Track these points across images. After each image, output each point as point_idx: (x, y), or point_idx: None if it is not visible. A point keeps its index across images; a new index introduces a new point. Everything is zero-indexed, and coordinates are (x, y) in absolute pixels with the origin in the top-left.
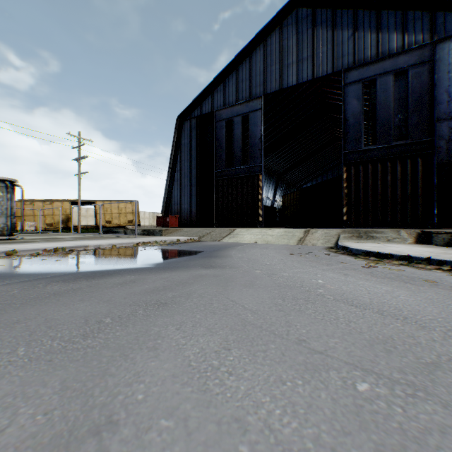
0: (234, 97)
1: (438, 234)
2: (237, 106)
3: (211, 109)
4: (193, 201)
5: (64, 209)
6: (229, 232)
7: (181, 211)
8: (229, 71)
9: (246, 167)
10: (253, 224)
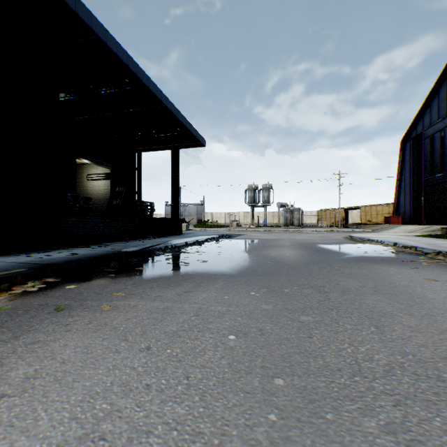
0: (435, 116)
1: (441, 228)
2: (436, 124)
3: (421, 129)
4: (410, 204)
5: (340, 213)
6: (392, 228)
7: (403, 212)
8: (432, 95)
9: (441, 174)
10: (446, 222)
